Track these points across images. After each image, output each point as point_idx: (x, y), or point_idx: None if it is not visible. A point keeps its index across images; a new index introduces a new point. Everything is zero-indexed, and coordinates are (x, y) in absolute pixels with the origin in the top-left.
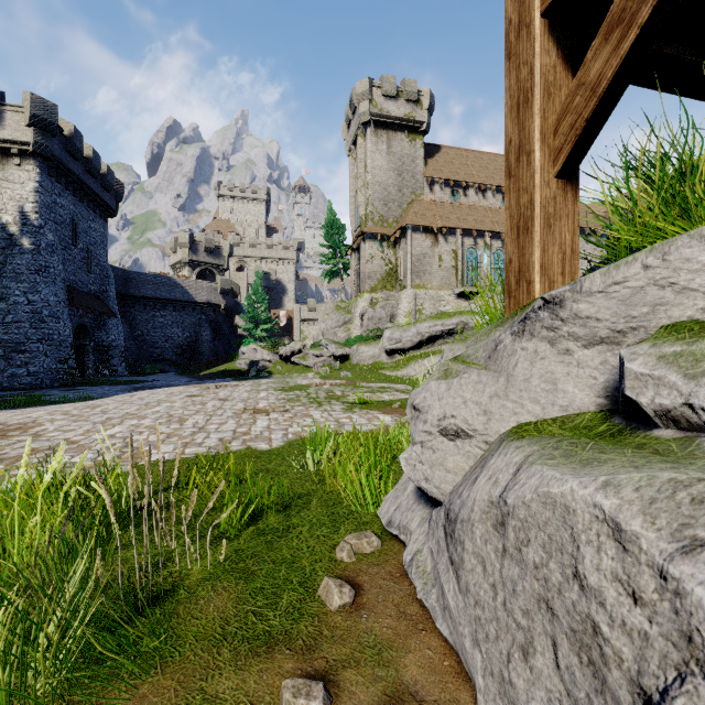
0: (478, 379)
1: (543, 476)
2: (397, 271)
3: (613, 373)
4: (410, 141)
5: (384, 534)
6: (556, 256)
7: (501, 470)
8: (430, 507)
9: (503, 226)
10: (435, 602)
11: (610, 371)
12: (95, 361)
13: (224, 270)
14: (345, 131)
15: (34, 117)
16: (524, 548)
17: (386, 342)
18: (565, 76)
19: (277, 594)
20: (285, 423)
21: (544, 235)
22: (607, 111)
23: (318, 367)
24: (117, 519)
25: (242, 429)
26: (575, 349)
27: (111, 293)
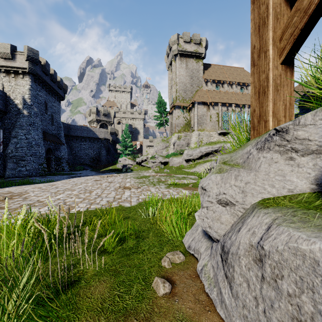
0: (238, 173)
1: (291, 235)
2: (190, 123)
3: (320, 171)
4: (196, 62)
5: (186, 252)
6: (281, 106)
7: (256, 226)
8: (211, 240)
9: (241, 101)
10: (216, 296)
11: (319, 169)
12: (55, 165)
13: (111, 123)
14: (166, 59)
15: (29, 56)
16: (279, 280)
17: (185, 155)
18: (286, 9)
19: (130, 285)
20: (138, 194)
21: (274, 95)
22: (313, 24)
23: (154, 167)
24: (55, 241)
25: (118, 196)
26: (296, 157)
27: (62, 134)
